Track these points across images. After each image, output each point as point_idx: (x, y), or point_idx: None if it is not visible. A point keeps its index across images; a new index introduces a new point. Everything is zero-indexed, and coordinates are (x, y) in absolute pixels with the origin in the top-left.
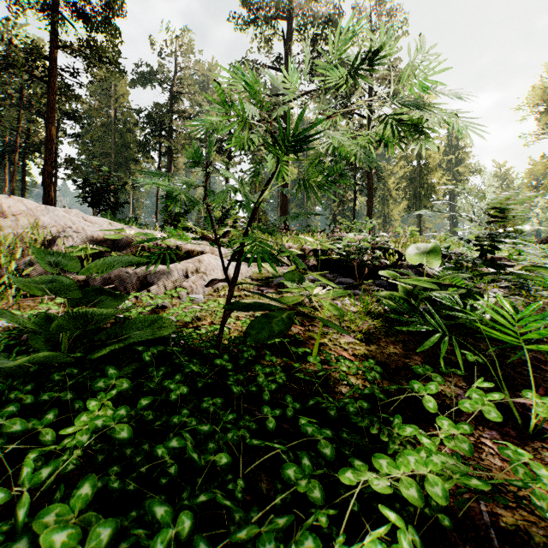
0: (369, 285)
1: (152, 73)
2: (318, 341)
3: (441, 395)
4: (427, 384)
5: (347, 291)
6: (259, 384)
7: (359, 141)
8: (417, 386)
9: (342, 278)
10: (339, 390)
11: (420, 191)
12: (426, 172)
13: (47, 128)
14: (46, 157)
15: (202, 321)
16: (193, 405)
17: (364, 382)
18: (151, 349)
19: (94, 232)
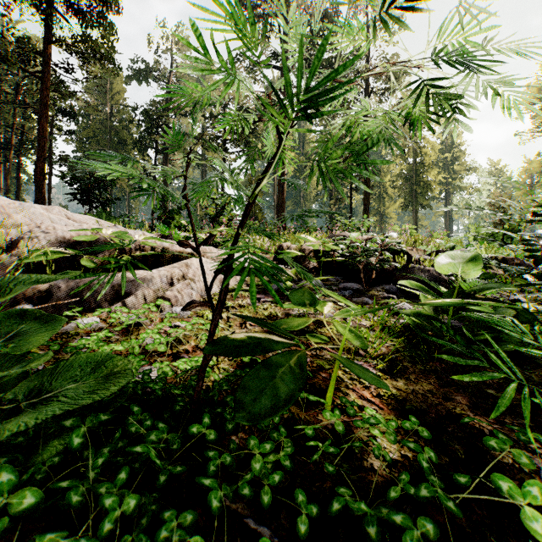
0: (377, 291)
1: (148, 70)
2: (334, 381)
3: (515, 470)
4: (524, 485)
5: (365, 308)
6: (255, 474)
7: (378, 122)
8: (506, 486)
9: (348, 283)
10: (370, 465)
11: (416, 189)
12: (422, 170)
13: (39, 124)
14: (38, 154)
15: (184, 345)
16: (147, 520)
17: (401, 447)
18: (88, 420)
19: (66, 232)
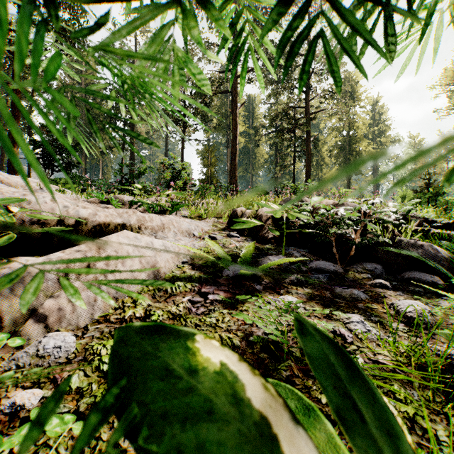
0: (358, 272)
1: None
2: None
3: None
4: None
5: None
6: None
7: None
8: None
9: (320, 262)
10: None
11: (350, 157)
12: (355, 141)
13: None
14: None
15: None
16: None
17: None
18: None
19: None
